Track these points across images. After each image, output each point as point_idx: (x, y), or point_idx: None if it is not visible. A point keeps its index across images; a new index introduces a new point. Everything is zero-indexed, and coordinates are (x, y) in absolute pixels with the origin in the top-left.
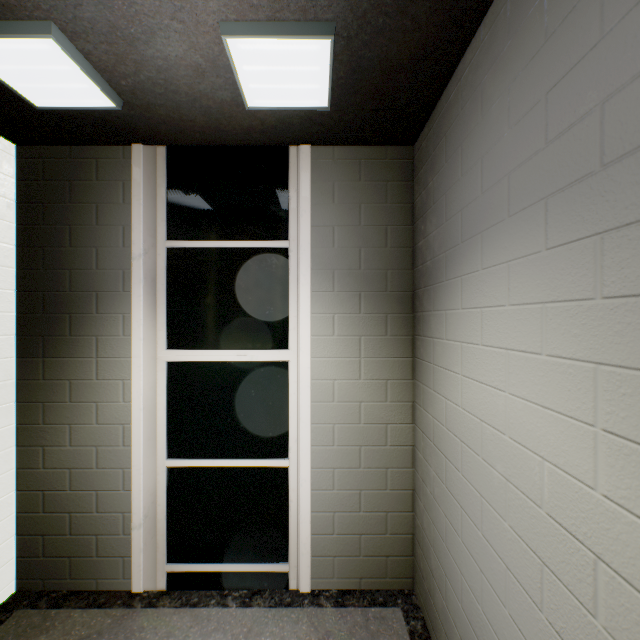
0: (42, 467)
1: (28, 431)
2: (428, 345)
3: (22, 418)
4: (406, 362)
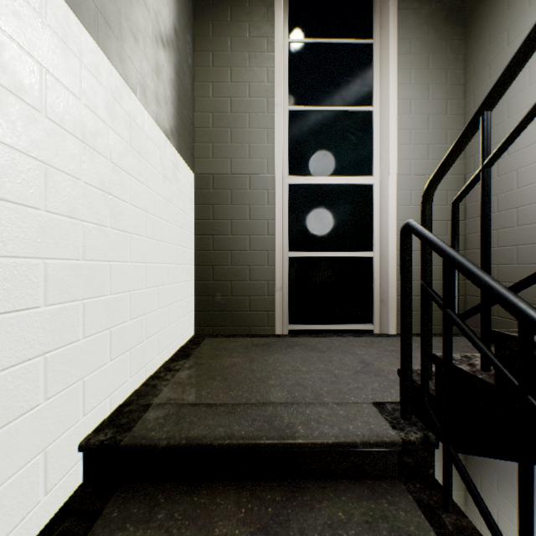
0: None
1: None
2: (489, 506)
3: None
4: (460, 494)
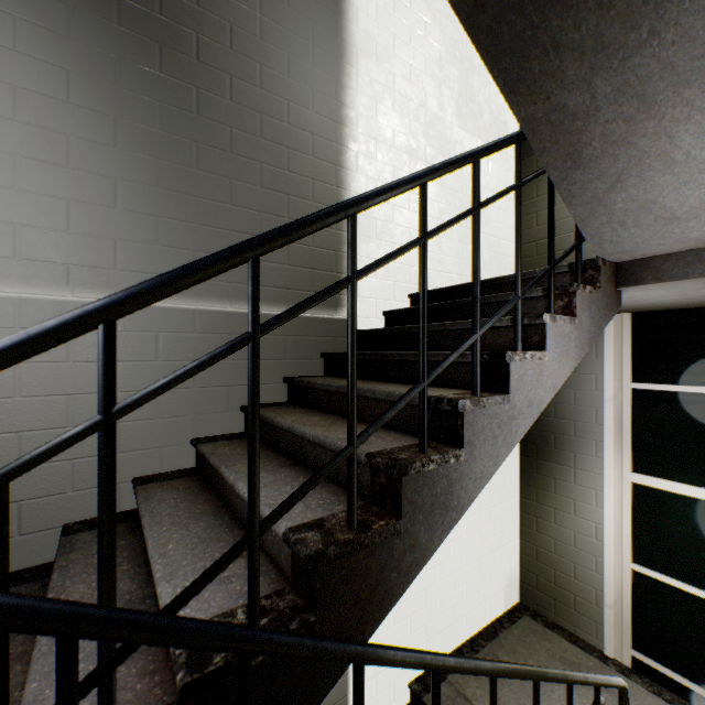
0: (534, 227)
1: (526, 206)
2: None
3: (522, 199)
4: None
